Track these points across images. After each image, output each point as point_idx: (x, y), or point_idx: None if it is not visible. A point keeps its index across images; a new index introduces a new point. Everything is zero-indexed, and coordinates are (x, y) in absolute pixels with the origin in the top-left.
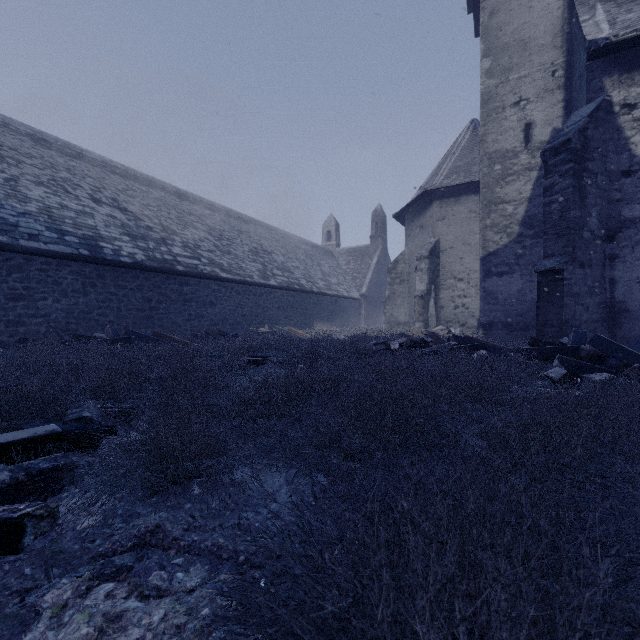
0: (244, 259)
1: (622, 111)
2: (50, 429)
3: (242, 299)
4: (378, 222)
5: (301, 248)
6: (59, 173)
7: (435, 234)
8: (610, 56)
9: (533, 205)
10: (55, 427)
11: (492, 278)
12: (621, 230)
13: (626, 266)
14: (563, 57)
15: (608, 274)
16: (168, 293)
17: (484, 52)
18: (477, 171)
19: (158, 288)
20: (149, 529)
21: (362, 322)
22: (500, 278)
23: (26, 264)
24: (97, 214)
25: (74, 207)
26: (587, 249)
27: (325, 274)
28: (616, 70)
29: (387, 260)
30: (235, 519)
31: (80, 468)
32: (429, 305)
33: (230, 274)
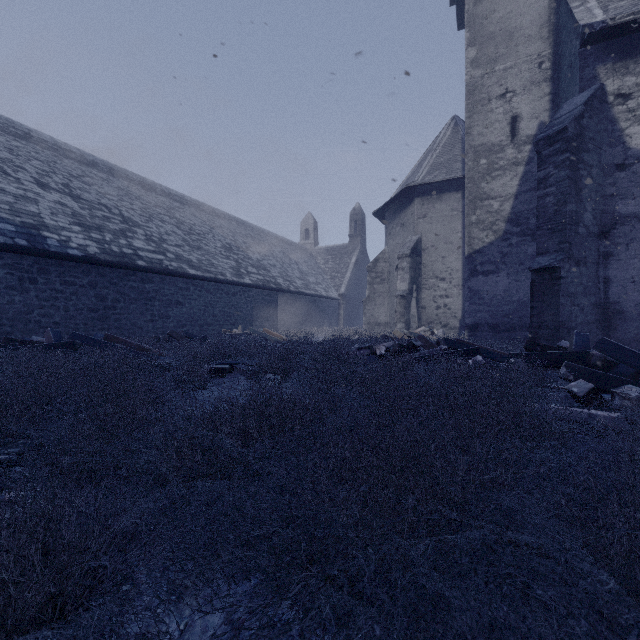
0: (216, 255)
1: (616, 101)
2: None
3: (213, 298)
4: (357, 221)
5: (278, 246)
6: None
7: (417, 232)
8: (604, 43)
9: (520, 201)
10: None
11: (478, 277)
12: (615, 227)
13: (620, 265)
14: (550, 48)
15: (602, 273)
16: (127, 291)
17: (469, 41)
18: (459, 168)
19: (115, 285)
20: None
21: (341, 322)
22: (486, 277)
23: None
24: (42, 200)
25: (13, 191)
26: (582, 246)
27: (303, 273)
28: (610, 58)
29: (366, 260)
30: None
31: None
32: (411, 305)
33: (199, 271)
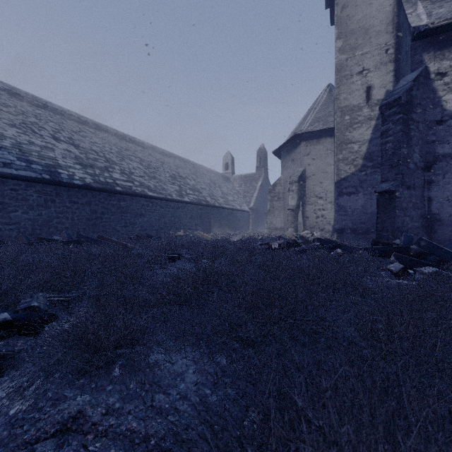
0: (166, 182)
1: (436, 78)
2: (2, 317)
3: (164, 211)
4: (262, 157)
5: (207, 175)
6: (28, 118)
7: (302, 165)
8: (428, 38)
9: (372, 145)
10: (7, 316)
11: (343, 197)
12: (436, 163)
13: (439, 188)
14: (393, 40)
15: (426, 194)
16: (109, 207)
17: (338, 35)
18: (332, 121)
19: (102, 203)
20: (71, 415)
21: (250, 228)
22: (349, 197)
23: (1, 185)
24: (56, 149)
25: (39, 143)
26: (412, 176)
27: (224, 193)
28: (432, 48)
29: (268, 184)
30: (148, 401)
31: (24, 351)
32: (298, 216)
33: (155, 193)
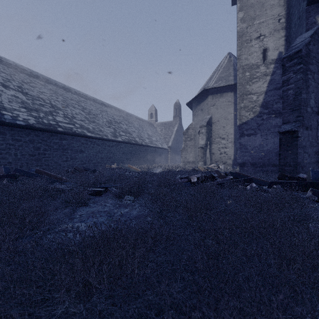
0: (103, 126)
1: None
2: None
3: (101, 148)
4: (177, 109)
5: (136, 121)
6: None
7: (209, 113)
8: None
9: (268, 95)
10: None
11: (244, 137)
12: None
13: None
14: (284, 11)
15: None
16: (52, 144)
17: (240, 8)
18: (232, 79)
19: (45, 141)
20: None
21: (169, 161)
22: (249, 137)
23: None
24: (4, 94)
25: None
26: (309, 118)
27: (149, 135)
28: None
29: (182, 129)
30: None
31: None
32: (206, 152)
33: (93, 134)
